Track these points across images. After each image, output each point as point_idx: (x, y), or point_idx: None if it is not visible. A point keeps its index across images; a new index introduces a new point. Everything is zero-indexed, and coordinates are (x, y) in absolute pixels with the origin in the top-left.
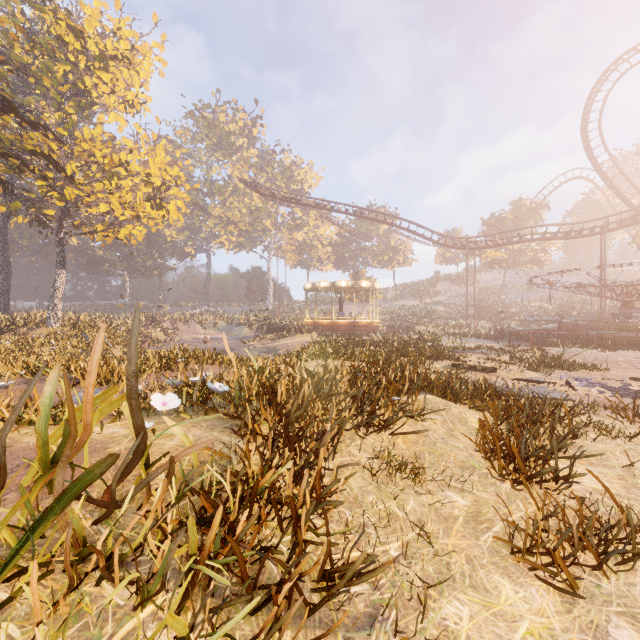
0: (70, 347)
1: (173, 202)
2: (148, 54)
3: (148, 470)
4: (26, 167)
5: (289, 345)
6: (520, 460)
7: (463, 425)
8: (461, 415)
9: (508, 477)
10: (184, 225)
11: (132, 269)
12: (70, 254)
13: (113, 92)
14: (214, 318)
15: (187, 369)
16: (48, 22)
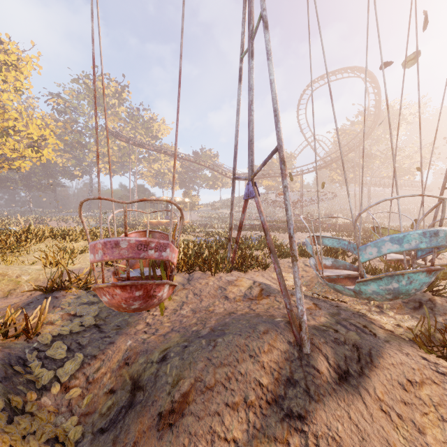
0: None
1: (46, 149)
2: (29, 61)
3: None
4: None
5: None
6: None
7: None
8: None
9: None
10: (71, 156)
11: (30, 185)
12: None
13: (6, 82)
14: (88, 219)
15: None
16: None
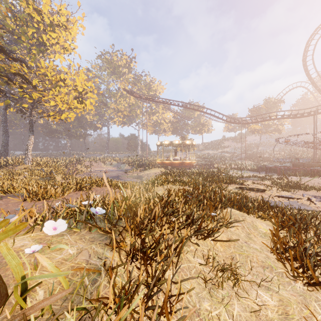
0: (34, 175)
1: (88, 100)
2: (75, 23)
3: (23, 298)
4: (11, 81)
5: (148, 174)
6: (312, 269)
7: (255, 230)
8: (253, 223)
9: (300, 278)
10: (96, 113)
11: (70, 135)
12: (40, 128)
13: (58, 43)
14: (111, 160)
15: (91, 189)
16: (23, 6)
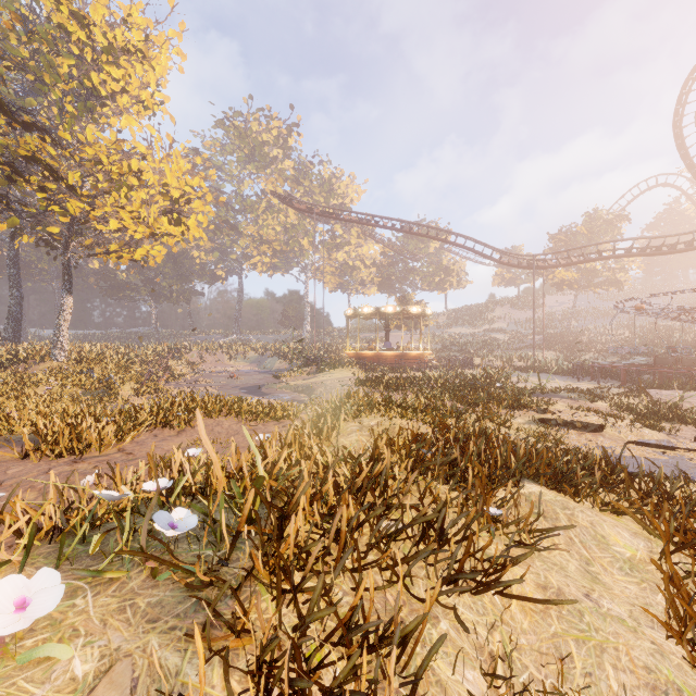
0: (71, 386)
1: (193, 217)
2: (165, 46)
3: None
4: (20, 176)
5: (327, 383)
6: None
7: (604, 550)
8: (595, 529)
9: None
10: (213, 245)
11: (157, 294)
12: (92, 278)
13: (126, 91)
14: (245, 348)
15: (192, 424)
16: (48, 9)
